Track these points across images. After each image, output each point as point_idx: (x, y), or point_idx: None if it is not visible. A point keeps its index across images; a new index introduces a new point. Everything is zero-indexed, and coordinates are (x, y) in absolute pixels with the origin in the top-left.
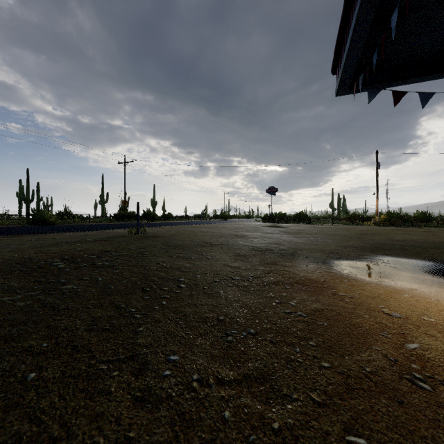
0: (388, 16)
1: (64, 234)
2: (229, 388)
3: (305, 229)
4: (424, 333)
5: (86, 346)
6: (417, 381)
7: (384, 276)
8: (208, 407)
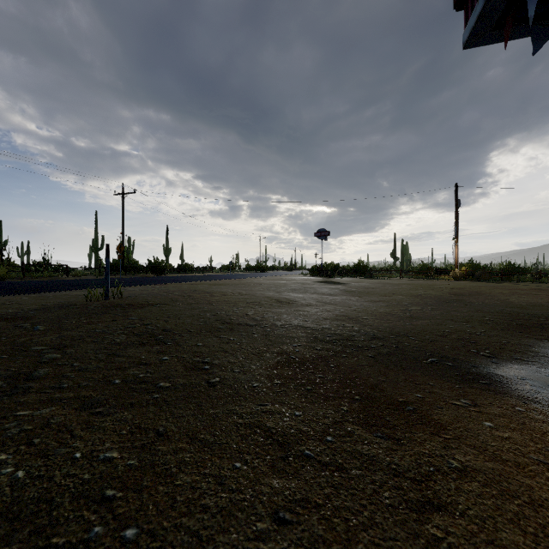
0: None
1: None
2: None
3: (374, 287)
4: None
5: None
6: None
7: None
8: None
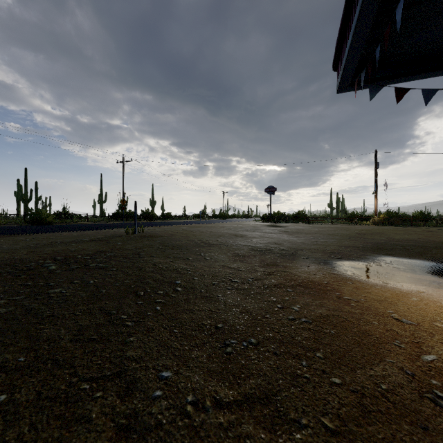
0: (391, 10)
1: (60, 234)
2: (228, 411)
3: (304, 229)
4: (439, 342)
5: (68, 360)
6: (441, 401)
7: (389, 277)
8: (204, 438)
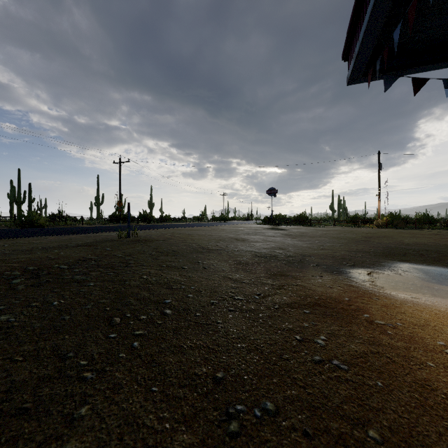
0: None
1: (45, 238)
2: None
3: (308, 232)
4: None
5: None
6: None
7: (415, 290)
8: None
